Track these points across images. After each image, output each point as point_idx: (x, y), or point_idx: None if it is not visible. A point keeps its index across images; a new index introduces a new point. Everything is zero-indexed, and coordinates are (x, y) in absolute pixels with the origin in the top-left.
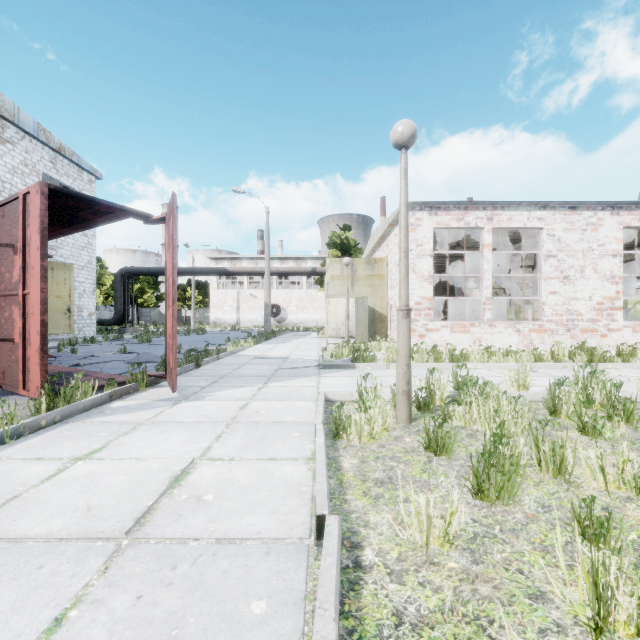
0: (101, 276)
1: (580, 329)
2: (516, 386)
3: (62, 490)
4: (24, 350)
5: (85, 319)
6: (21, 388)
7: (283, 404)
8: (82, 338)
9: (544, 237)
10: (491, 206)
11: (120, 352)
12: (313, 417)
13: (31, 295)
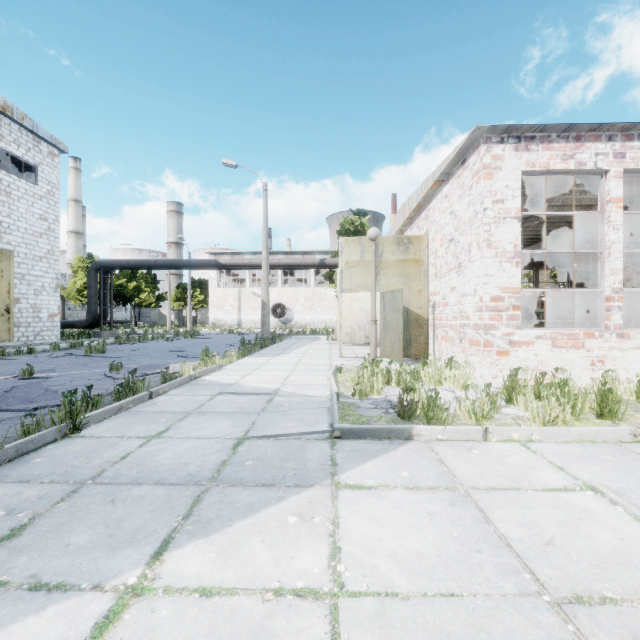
0: None
1: None
2: None
3: None
4: None
5: (44, 321)
6: None
7: None
8: (37, 345)
9: None
10: (622, 134)
11: (23, 375)
12: None
13: None
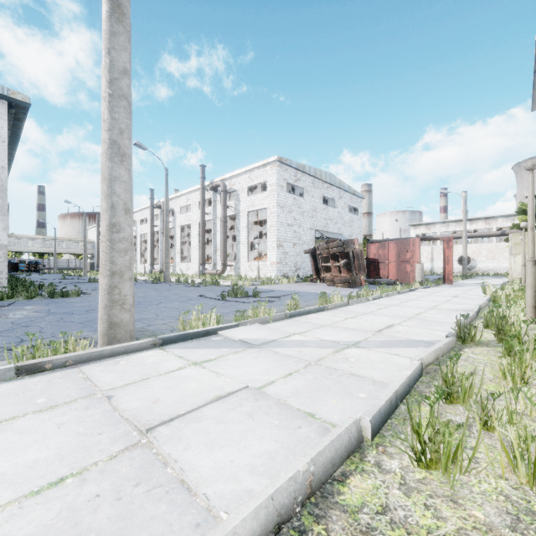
0: None
1: None
2: None
3: (453, 289)
4: (412, 274)
5: None
6: (411, 283)
7: None
8: None
9: None
10: None
11: None
12: None
13: (415, 262)
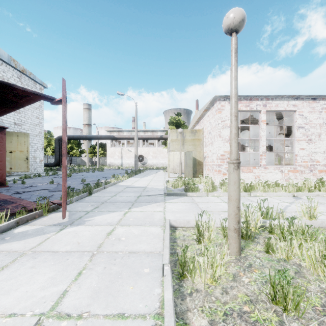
0: (50, 140)
1: (318, 170)
2: (307, 216)
3: None
4: None
5: (38, 163)
6: None
7: (139, 230)
8: (36, 173)
9: (297, 116)
10: (265, 98)
11: (50, 183)
12: (161, 246)
13: None
